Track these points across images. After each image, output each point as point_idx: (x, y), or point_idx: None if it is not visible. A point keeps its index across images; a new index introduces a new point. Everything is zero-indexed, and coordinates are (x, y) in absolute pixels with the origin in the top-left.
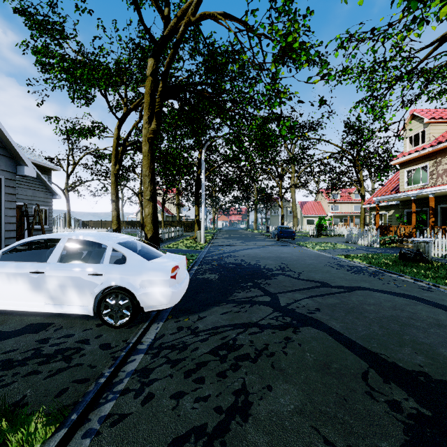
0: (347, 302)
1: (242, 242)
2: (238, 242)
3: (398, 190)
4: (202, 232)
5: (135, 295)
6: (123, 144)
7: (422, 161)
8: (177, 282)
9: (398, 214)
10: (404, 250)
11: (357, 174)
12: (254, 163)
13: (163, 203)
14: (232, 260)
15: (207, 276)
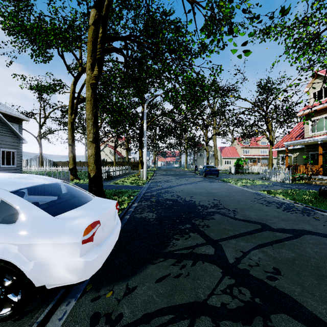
0: (304, 255)
1: (177, 179)
2: (173, 179)
3: (302, 136)
4: (144, 171)
5: (25, 272)
6: (77, 97)
7: (325, 112)
8: (96, 243)
9: (305, 156)
10: (323, 187)
11: (267, 125)
12: (186, 115)
13: (115, 148)
14: (169, 196)
15: (145, 216)
